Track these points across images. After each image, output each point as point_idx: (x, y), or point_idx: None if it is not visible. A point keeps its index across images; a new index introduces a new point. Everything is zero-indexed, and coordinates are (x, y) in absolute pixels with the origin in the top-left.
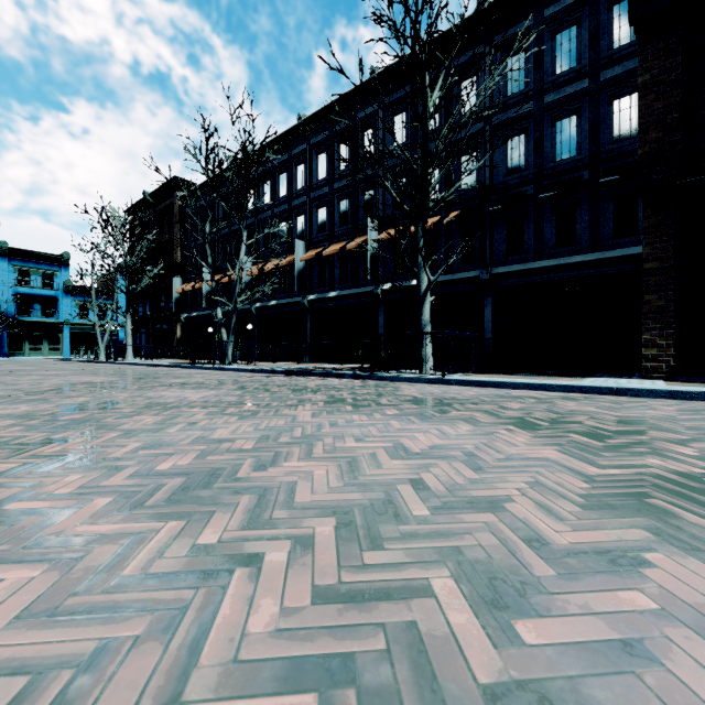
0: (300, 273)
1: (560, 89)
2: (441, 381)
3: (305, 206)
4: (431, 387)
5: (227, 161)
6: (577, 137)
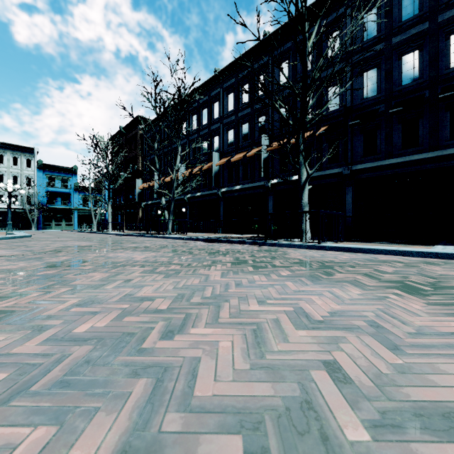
0: (216, 174)
1: (405, 32)
2: (317, 247)
3: (219, 129)
4: (310, 251)
5: (168, 101)
6: (420, 65)
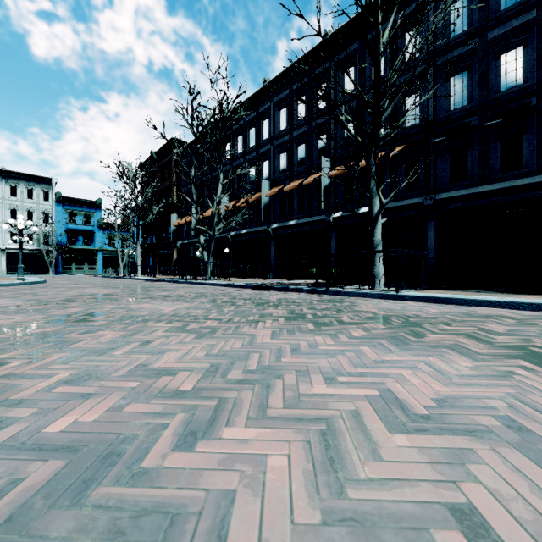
0: (265, 207)
1: (505, 24)
2: (395, 297)
3: (270, 152)
4: (386, 302)
5: (207, 117)
6: (524, 66)
